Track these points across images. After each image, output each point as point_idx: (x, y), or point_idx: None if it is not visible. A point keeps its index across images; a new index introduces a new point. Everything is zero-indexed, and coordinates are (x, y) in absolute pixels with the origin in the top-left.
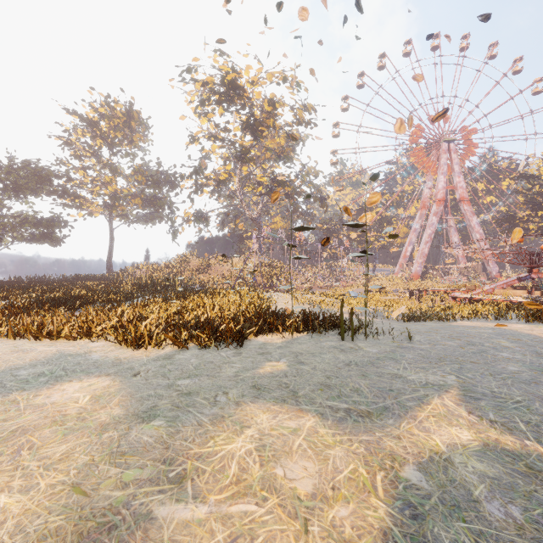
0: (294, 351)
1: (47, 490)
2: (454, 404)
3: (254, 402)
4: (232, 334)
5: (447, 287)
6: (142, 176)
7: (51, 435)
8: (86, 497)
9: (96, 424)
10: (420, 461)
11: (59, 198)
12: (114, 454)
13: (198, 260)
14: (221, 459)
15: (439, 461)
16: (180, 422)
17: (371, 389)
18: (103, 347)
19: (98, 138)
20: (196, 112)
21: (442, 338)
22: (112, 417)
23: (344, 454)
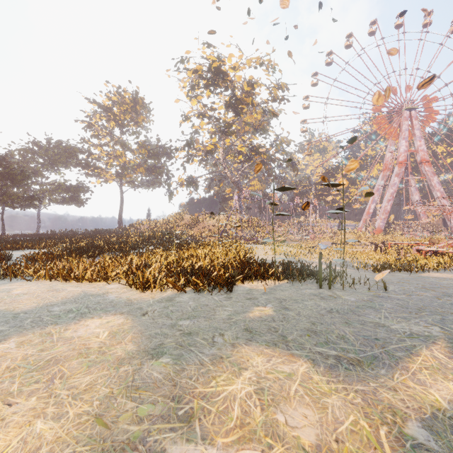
0: (278, 297)
1: (74, 419)
2: (445, 356)
3: (248, 345)
4: (223, 281)
5: (410, 240)
6: (145, 149)
7: (77, 366)
8: (107, 429)
9: (113, 358)
10: (423, 417)
11: (83, 169)
12: (129, 388)
13: (189, 217)
14: (224, 400)
15: (443, 419)
16: (184, 361)
17: (356, 336)
18: (117, 289)
19: (112, 121)
20: (188, 95)
21: (416, 288)
22: (126, 352)
23: (342, 403)
